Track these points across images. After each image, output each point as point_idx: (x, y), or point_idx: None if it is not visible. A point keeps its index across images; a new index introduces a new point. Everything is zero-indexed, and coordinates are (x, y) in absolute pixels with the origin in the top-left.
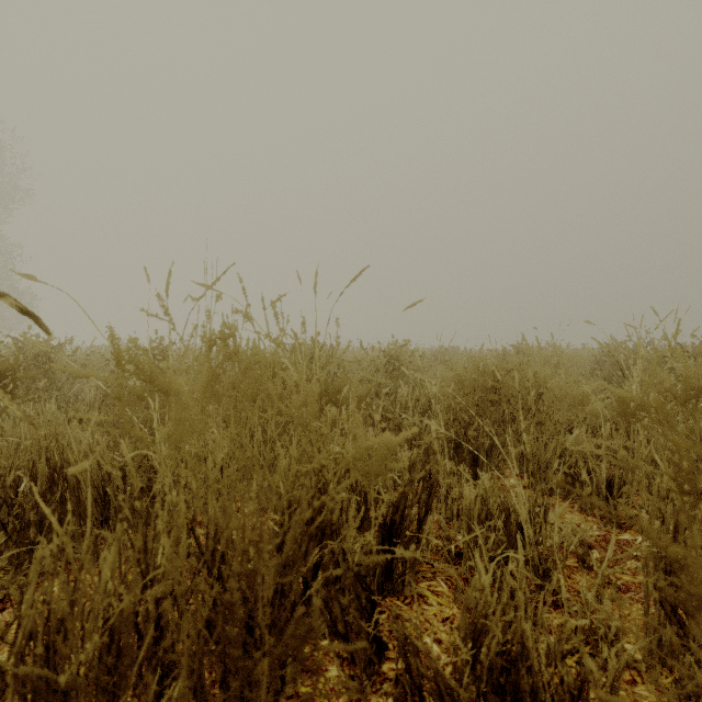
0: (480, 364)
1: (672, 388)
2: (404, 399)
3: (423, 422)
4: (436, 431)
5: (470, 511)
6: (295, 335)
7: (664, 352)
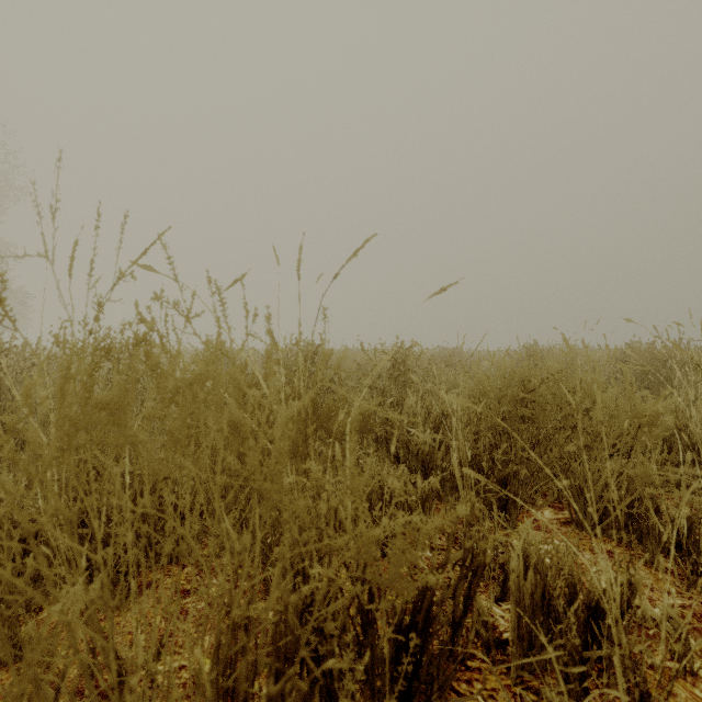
0: (487, 366)
1: None
2: (412, 411)
3: (437, 440)
4: (458, 459)
5: (519, 588)
6: (272, 336)
7: (697, 354)
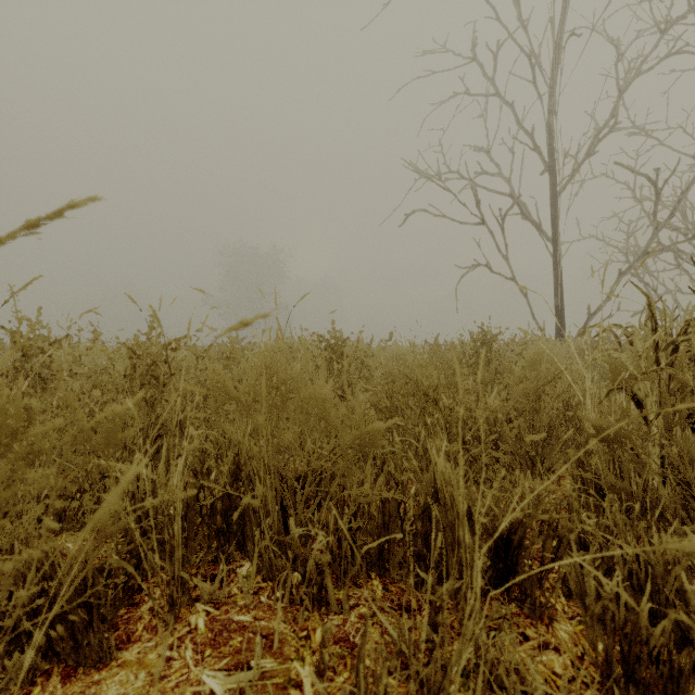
0: None
1: (229, 386)
2: None
3: None
4: None
5: None
6: None
7: None
